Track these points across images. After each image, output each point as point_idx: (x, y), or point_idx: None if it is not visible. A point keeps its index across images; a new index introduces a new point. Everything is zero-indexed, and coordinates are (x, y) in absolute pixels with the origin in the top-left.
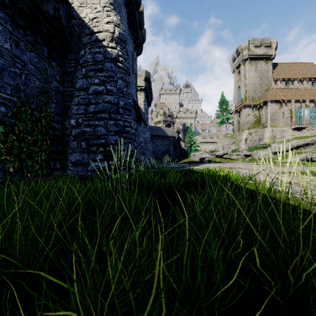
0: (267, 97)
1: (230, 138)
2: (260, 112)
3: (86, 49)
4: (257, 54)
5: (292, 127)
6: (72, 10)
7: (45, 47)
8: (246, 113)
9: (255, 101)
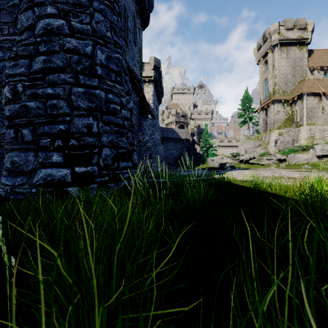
0: (303, 89)
1: (255, 140)
2: (293, 108)
3: None
4: (289, 38)
5: None
6: None
7: None
8: (275, 109)
9: (286, 95)
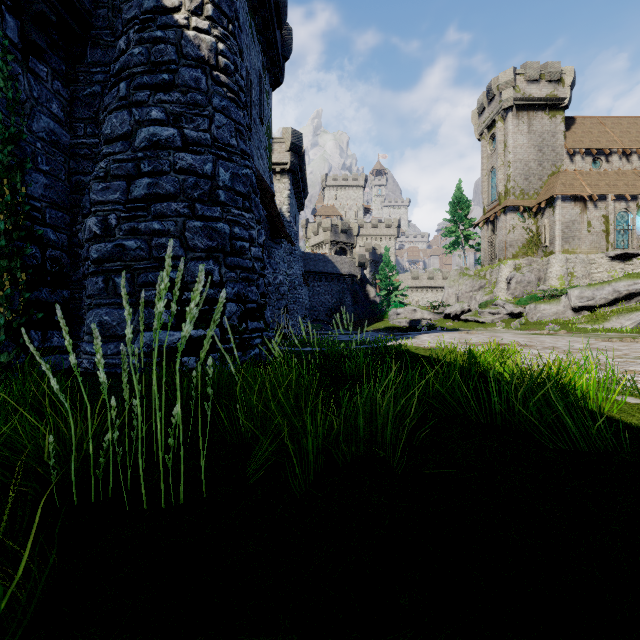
0: (554, 189)
1: (474, 277)
2: (539, 223)
3: (130, 34)
4: (532, 96)
5: (608, 254)
6: None
7: (12, 17)
8: (508, 224)
9: (527, 198)
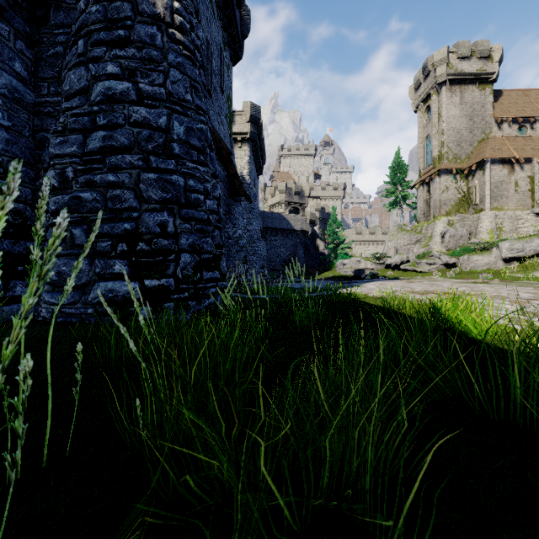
0: (484, 153)
1: (411, 232)
2: (470, 183)
3: None
4: (464, 72)
5: (534, 210)
6: None
7: None
8: (442, 185)
9: (459, 162)
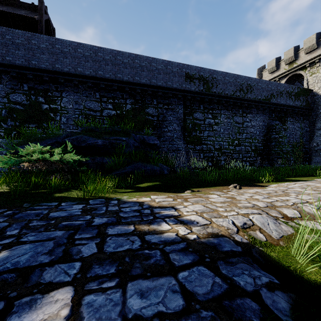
0: None
1: None
2: None
3: None
4: None
5: None
6: (314, 92)
7: (301, 117)
8: None
9: None
